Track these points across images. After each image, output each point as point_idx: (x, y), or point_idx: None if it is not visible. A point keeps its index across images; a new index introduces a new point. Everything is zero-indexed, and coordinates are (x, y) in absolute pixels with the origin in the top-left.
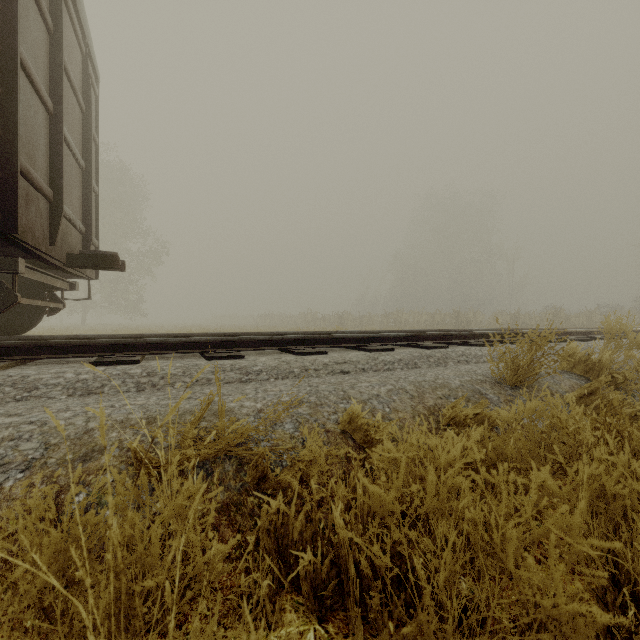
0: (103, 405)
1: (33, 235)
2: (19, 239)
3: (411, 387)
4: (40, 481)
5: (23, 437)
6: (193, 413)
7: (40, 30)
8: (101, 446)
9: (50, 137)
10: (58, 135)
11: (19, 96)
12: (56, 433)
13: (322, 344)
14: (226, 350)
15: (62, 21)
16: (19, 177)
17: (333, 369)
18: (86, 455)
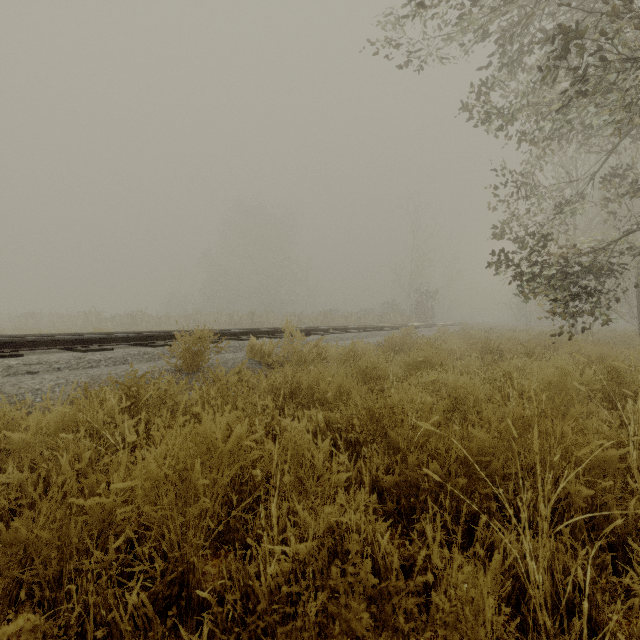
0: None
1: None
2: None
3: (86, 380)
4: None
5: None
6: None
7: None
8: None
9: None
10: None
11: None
12: None
13: (27, 347)
14: None
15: None
16: None
17: (17, 371)
18: None
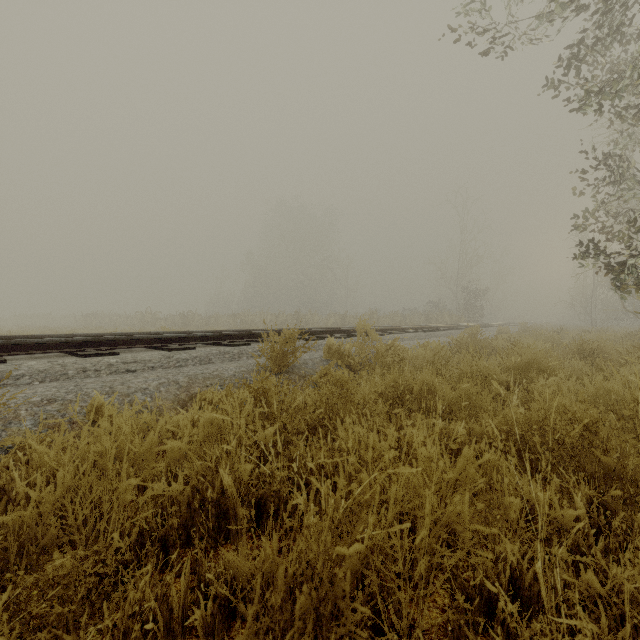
0: None
1: None
2: None
3: (185, 379)
4: None
5: None
6: None
7: None
8: None
9: None
10: None
11: None
12: None
13: (119, 345)
14: None
15: None
16: None
17: (118, 369)
18: None
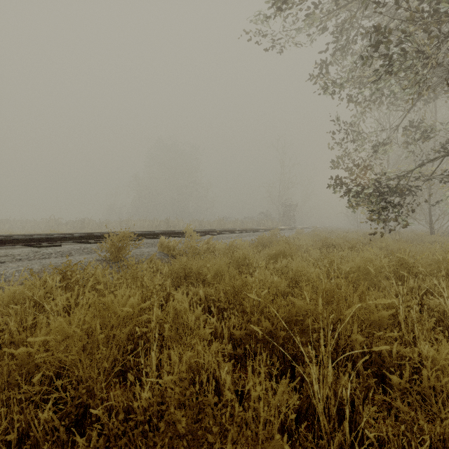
0: None
1: None
2: None
3: (39, 267)
4: None
5: None
6: None
7: None
8: None
9: None
10: None
11: None
12: None
13: None
14: None
15: None
16: None
17: None
18: None
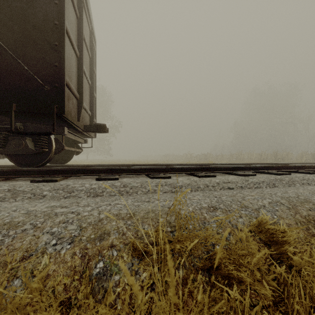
0: (105, 203)
1: (71, 115)
2: (65, 117)
3: (284, 201)
4: (78, 251)
5: (69, 221)
6: (154, 212)
7: (73, 16)
8: (108, 230)
9: (77, 68)
10: (81, 67)
11: (65, 46)
12: (84, 220)
13: (210, 171)
14: (159, 173)
15: (82, 11)
16: (65, 86)
17: (223, 186)
18: (101, 236)
